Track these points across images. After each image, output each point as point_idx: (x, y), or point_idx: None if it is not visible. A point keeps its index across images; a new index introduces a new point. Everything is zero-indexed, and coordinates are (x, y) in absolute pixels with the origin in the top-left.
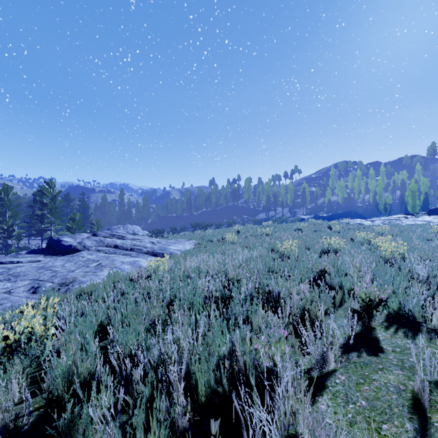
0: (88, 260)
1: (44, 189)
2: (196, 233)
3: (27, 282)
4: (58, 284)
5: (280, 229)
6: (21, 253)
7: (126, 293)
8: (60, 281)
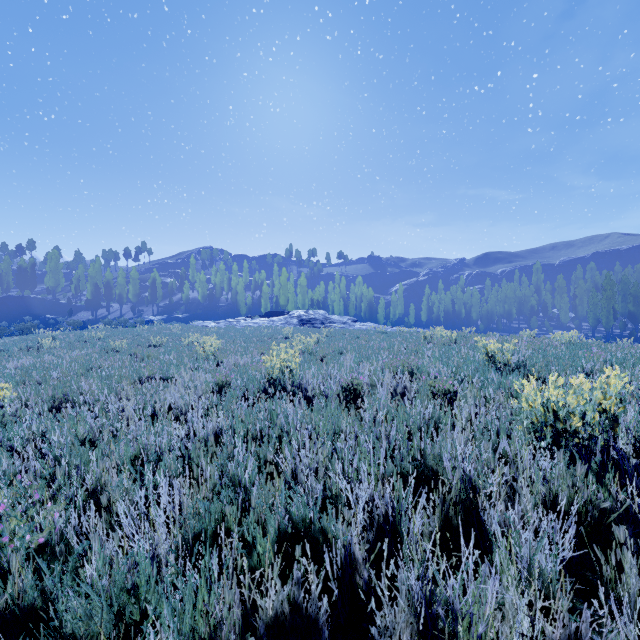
0: None
1: None
2: None
3: None
4: None
5: (115, 333)
6: None
7: None
8: None
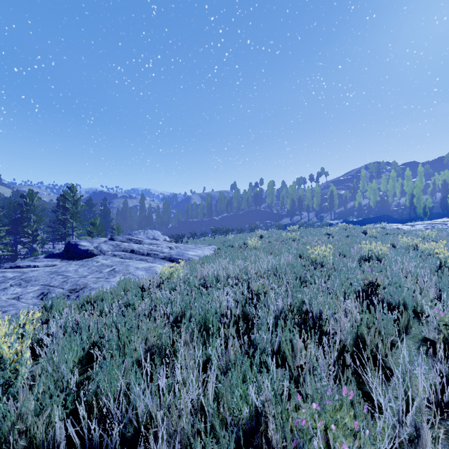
0: (102, 265)
1: (66, 194)
2: (217, 238)
3: (37, 287)
4: (68, 290)
5: (307, 234)
6: (39, 257)
7: (131, 305)
8: (70, 287)
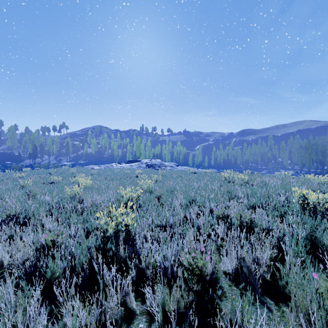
0: None
1: None
2: None
3: None
4: None
5: (35, 173)
6: None
7: None
8: None
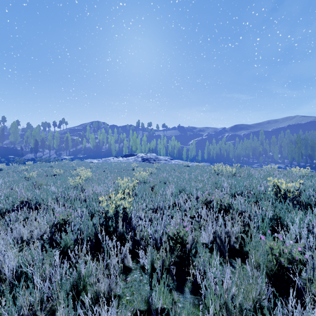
0: None
1: None
2: None
3: None
4: None
5: (38, 166)
6: None
7: None
8: None
